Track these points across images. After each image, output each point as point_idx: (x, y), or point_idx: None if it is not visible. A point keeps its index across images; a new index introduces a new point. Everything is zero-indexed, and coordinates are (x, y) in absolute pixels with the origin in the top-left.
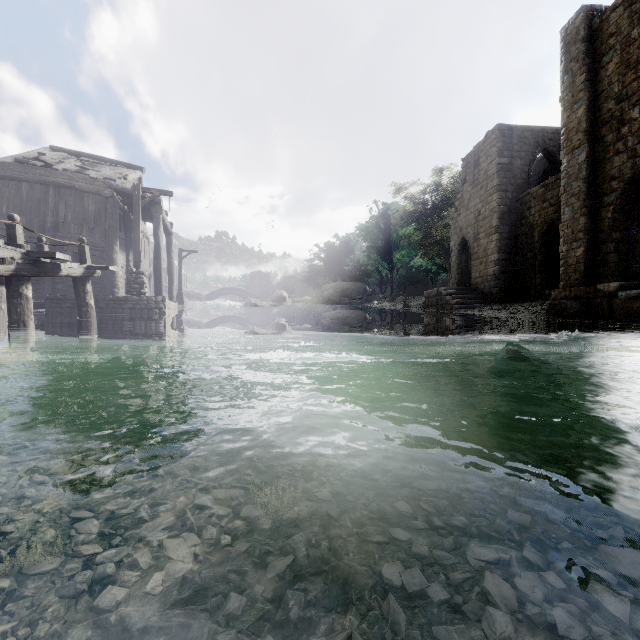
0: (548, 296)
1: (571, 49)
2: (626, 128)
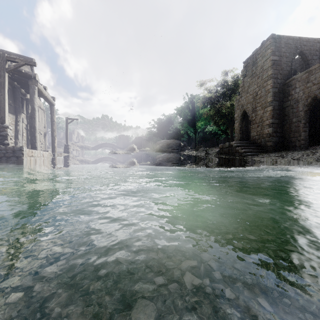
0: None
1: None
2: None
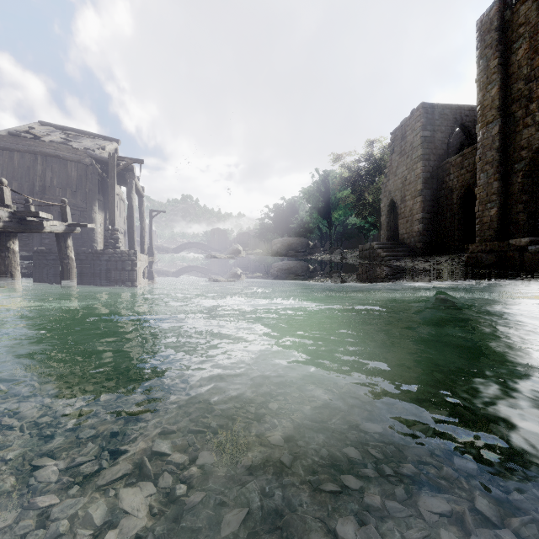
0: (466, 250)
1: (486, 37)
2: (534, 105)
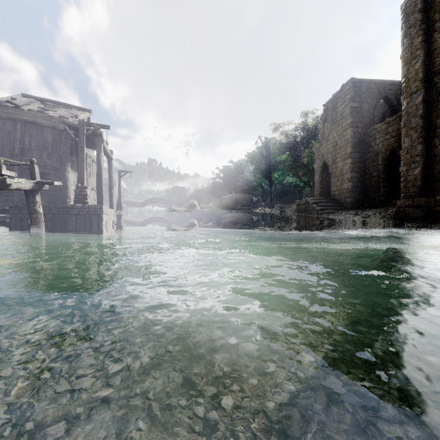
0: (394, 205)
1: (410, 18)
2: None
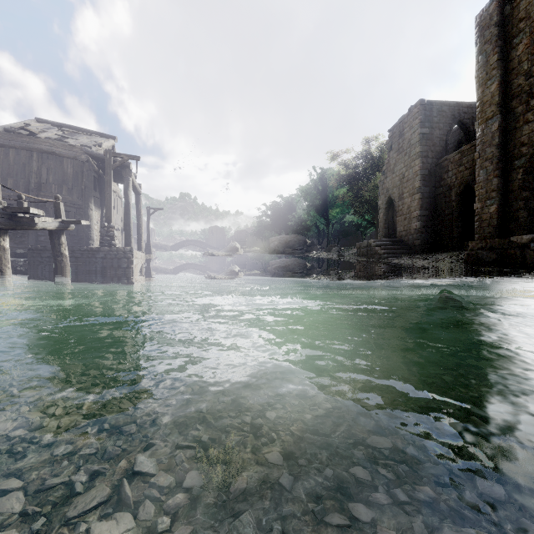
0: (466, 247)
1: (485, 33)
2: None
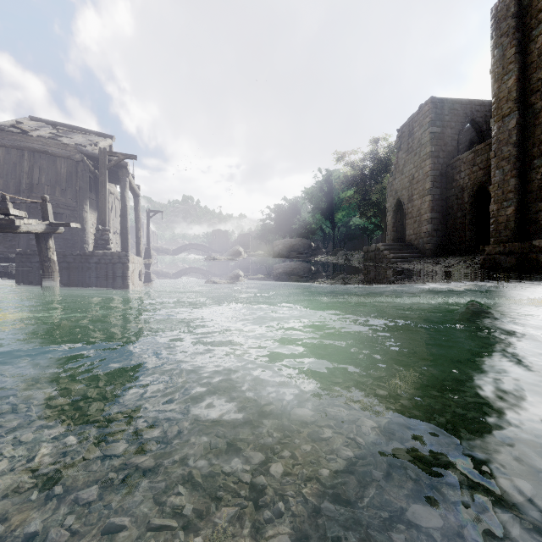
0: (482, 251)
1: (501, 25)
2: None
